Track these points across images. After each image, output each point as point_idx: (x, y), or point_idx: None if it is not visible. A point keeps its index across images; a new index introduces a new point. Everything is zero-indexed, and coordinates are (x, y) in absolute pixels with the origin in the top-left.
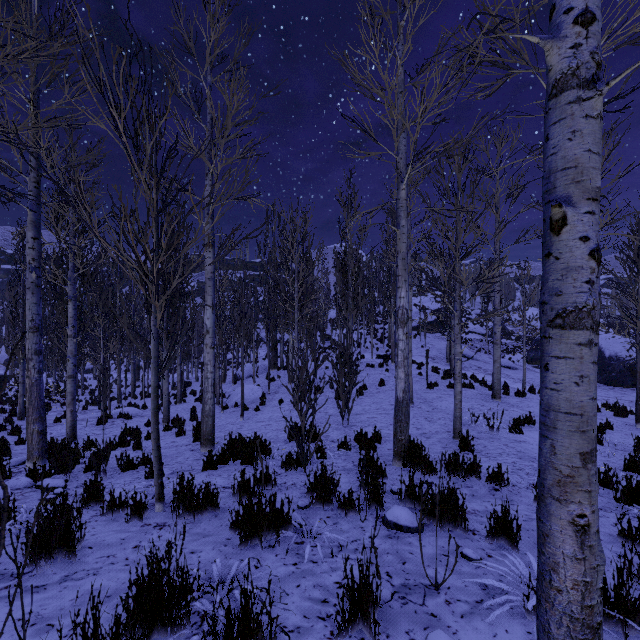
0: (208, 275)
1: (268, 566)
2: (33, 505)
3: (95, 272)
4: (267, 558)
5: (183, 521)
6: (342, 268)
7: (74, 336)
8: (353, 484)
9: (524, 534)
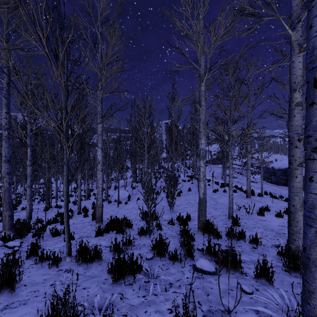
0: (99, 133)
1: (128, 299)
2: (1, 257)
3: (42, 132)
4: (128, 292)
5: (81, 268)
6: (169, 131)
7: (30, 165)
8: (176, 245)
9: (274, 275)
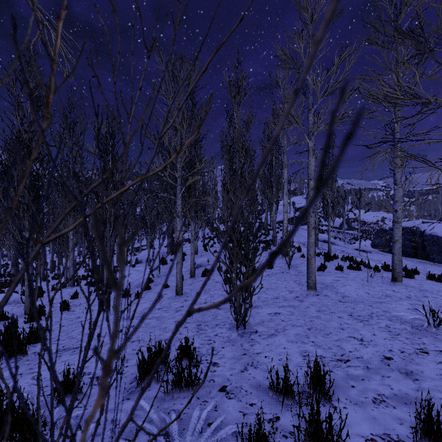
0: None
1: None
2: None
3: None
4: None
5: None
6: (229, 154)
7: None
8: None
9: None
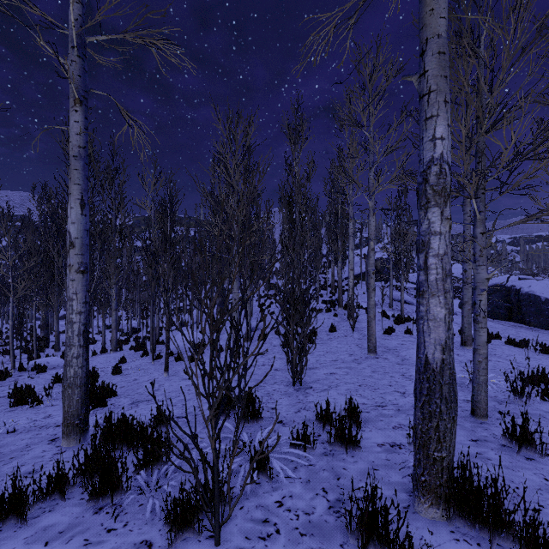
0: (73, 150)
1: None
2: None
3: None
4: None
5: None
6: (289, 205)
7: None
8: None
9: None
